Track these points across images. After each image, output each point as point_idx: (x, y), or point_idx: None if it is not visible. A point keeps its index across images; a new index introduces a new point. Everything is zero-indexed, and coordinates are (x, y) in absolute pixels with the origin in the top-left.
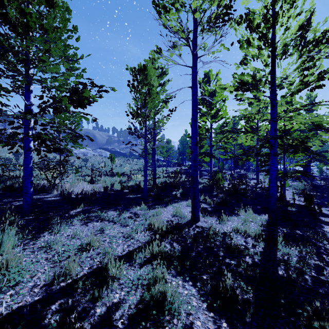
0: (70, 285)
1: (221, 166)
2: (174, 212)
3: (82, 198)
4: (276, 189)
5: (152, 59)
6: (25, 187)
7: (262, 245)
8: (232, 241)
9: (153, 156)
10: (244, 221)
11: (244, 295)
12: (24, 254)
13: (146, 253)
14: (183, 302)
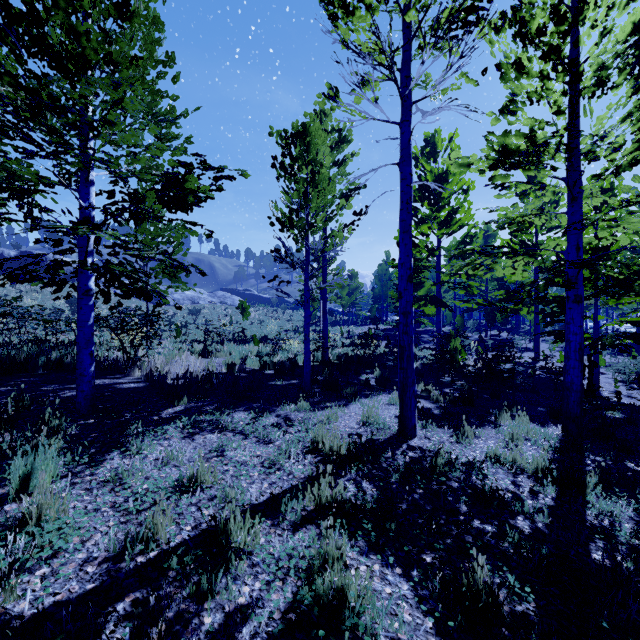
0: (154, 561)
1: (460, 324)
2: (363, 416)
3: (186, 385)
4: (581, 373)
5: (320, 113)
6: (80, 364)
7: (553, 493)
8: (486, 482)
9: (323, 303)
10: (510, 439)
11: (516, 605)
12: (73, 493)
13: (307, 502)
14: (383, 613)
